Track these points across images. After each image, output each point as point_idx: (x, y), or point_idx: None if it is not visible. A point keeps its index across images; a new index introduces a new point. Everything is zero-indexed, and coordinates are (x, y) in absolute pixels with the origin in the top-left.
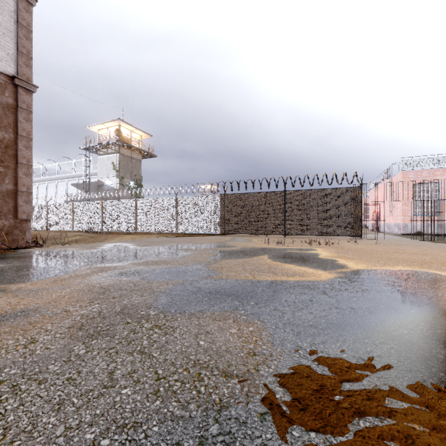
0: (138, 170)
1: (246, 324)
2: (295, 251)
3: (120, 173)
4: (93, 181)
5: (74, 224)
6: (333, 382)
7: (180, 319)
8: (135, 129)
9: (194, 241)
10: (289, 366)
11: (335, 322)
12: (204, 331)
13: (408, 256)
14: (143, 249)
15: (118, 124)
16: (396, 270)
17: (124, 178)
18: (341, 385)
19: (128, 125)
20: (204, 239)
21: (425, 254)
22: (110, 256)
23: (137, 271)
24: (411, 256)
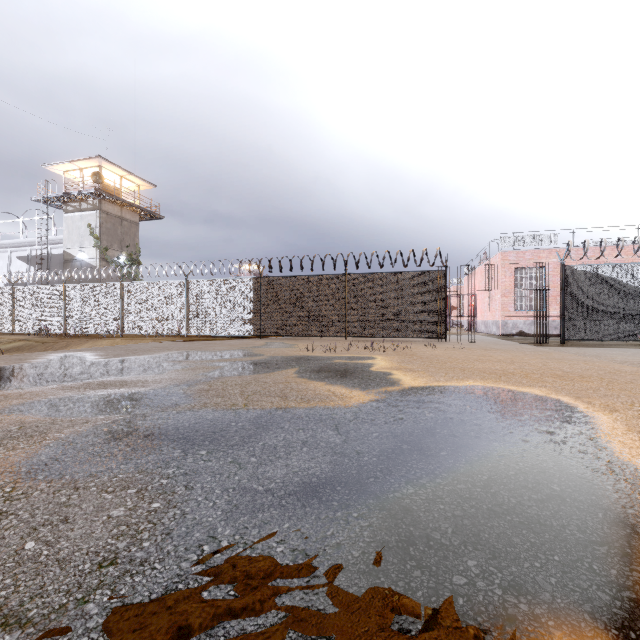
0: (133, 238)
1: (155, 496)
2: (343, 361)
3: (101, 241)
4: (55, 253)
5: (17, 322)
6: (210, 616)
7: (37, 494)
8: (128, 175)
9: (204, 348)
10: (159, 584)
11: (314, 480)
12: (60, 517)
13: (490, 366)
14: (105, 362)
15: (98, 164)
16: (463, 386)
17: (109, 250)
18: (224, 621)
19: (116, 166)
20: (224, 344)
21: (513, 361)
22: (33, 376)
23: (54, 401)
24: (493, 366)
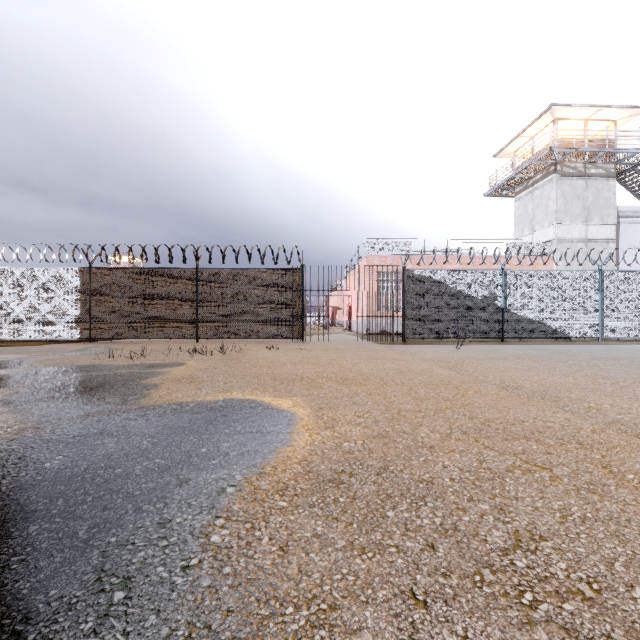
0: None
1: None
2: (127, 371)
3: None
4: None
5: None
6: None
7: None
8: None
9: None
10: None
11: None
12: None
13: (296, 369)
14: None
15: None
16: (211, 401)
17: None
18: None
19: None
20: (12, 351)
21: (329, 363)
22: None
23: None
24: (299, 369)
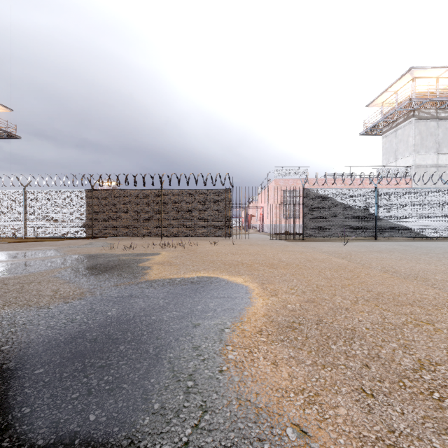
0: None
1: None
2: (126, 258)
3: None
4: None
5: None
6: None
7: None
8: None
9: (20, 248)
10: None
11: None
12: None
13: (236, 258)
14: None
15: None
16: (190, 277)
17: None
18: None
19: None
20: (47, 245)
21: (256, 254)
22: None
23: None
24: (238, 258)
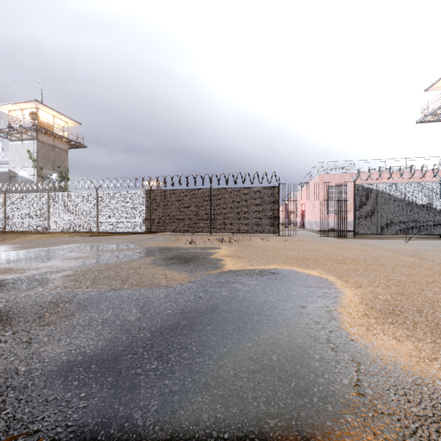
0: (63, 161)
1: None
2: (195, 251)
3: (38, 163)
4: (2, 171)
5: None
6: None
7: None
8: (59, 115)
9: (102, 241)
10: None
11: (78, 359)
12: None
13: (296, 253)
14: (12, 253)
15: (35, 106)
16: (266, 269)
17: (44, 169)
18: None
19: (49, 108)
20: (119, 238)
21: (314, 250)
22: None
23: None
24: (298, 253)
